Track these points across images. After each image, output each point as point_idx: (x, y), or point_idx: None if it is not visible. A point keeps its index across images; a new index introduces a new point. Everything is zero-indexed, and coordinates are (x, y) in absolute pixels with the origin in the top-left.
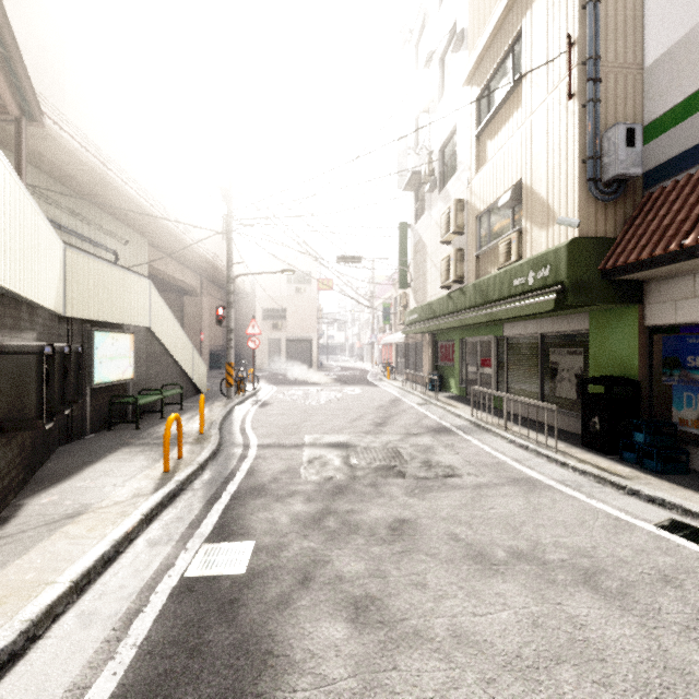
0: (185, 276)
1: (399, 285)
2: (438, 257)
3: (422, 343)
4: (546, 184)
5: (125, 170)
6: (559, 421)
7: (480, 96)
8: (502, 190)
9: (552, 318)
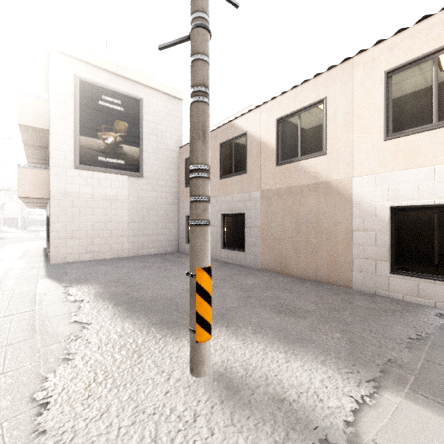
0: None
1: None
2: None
3: None
4: None
5: None
6: None
7: None
8: None
9: None
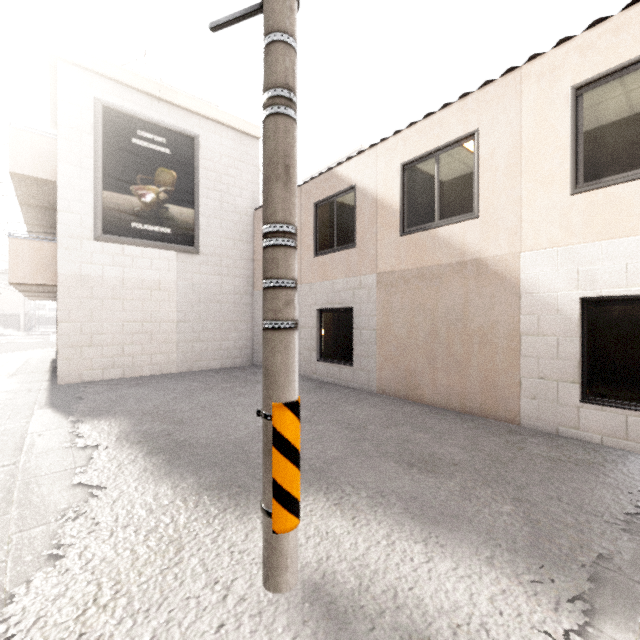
0: None
1: None
2: None
3: None
4: None
5: None
6: None
7: None
8: None
9: None
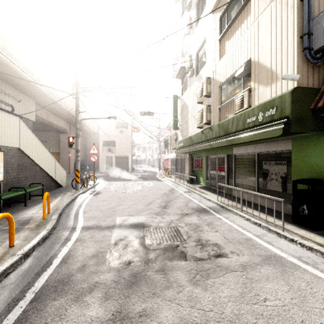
0: (59, 123)
1: (173, 128)
2: (195, 111)
3: (184, 158)
4: (270, 57)
5: (13, 55)
6: (270, 204)
7: (221, 17)
8: (237, 67)
9: (265, 143)
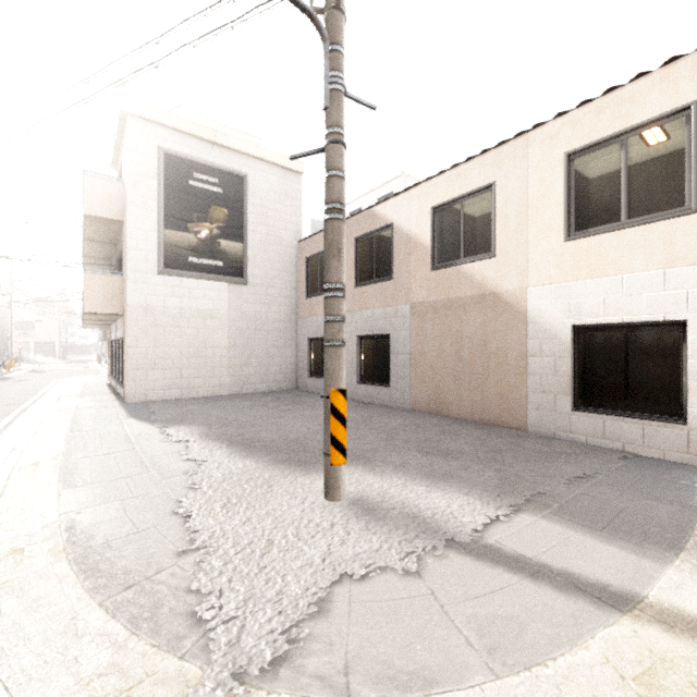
0: None
1: None
2: None
3: None
4: None
5: None
6: None
7: None
8: None
9: None
